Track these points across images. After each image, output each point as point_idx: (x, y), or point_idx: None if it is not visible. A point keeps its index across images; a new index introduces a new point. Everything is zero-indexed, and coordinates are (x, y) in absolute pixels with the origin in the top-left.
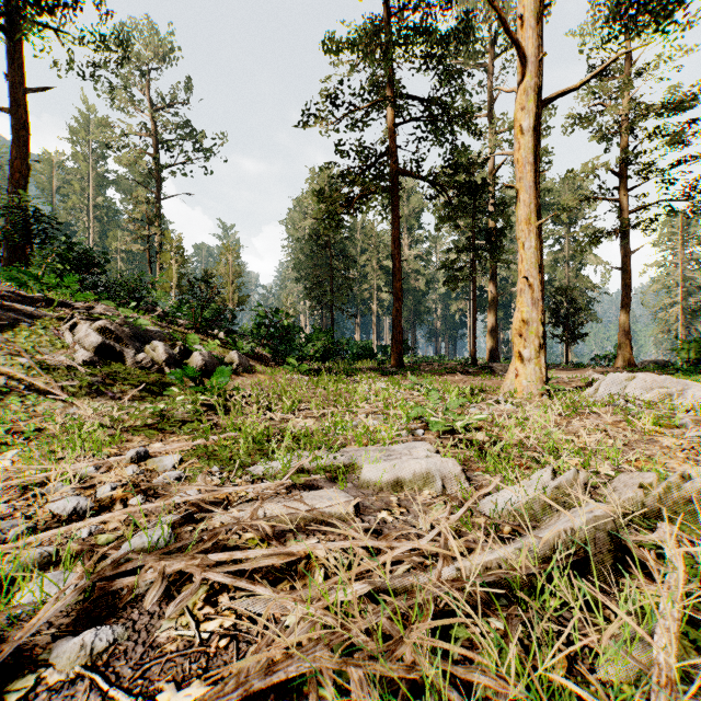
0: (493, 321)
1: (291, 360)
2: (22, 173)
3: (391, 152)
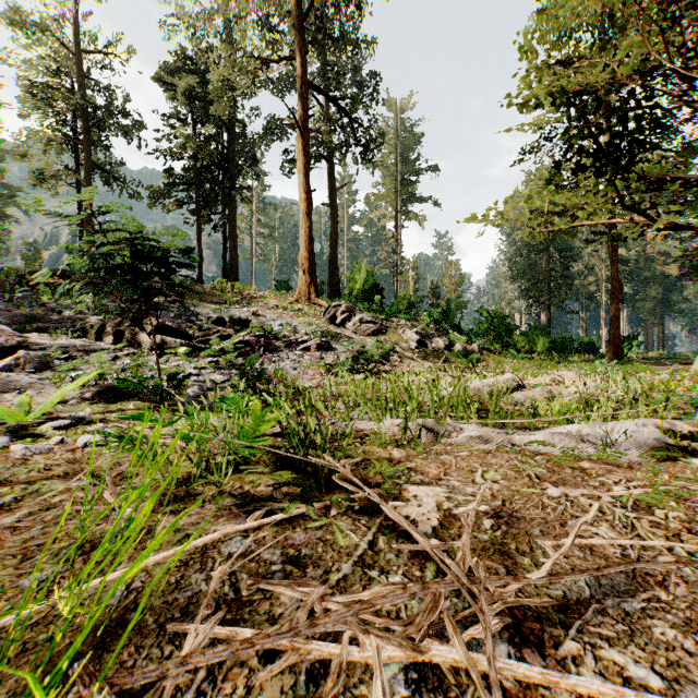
0: None
1: (511, 351)
2: (335, 241)
3: None
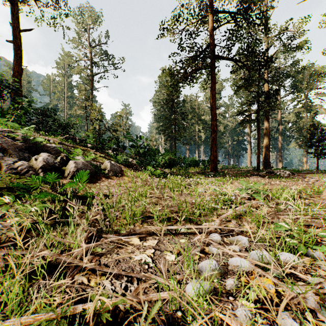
0: (267, 145)
1: (150, 167)
2: (18, 72)
3: (210, 45)
